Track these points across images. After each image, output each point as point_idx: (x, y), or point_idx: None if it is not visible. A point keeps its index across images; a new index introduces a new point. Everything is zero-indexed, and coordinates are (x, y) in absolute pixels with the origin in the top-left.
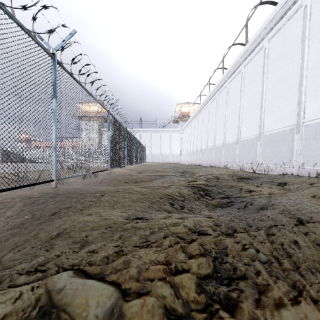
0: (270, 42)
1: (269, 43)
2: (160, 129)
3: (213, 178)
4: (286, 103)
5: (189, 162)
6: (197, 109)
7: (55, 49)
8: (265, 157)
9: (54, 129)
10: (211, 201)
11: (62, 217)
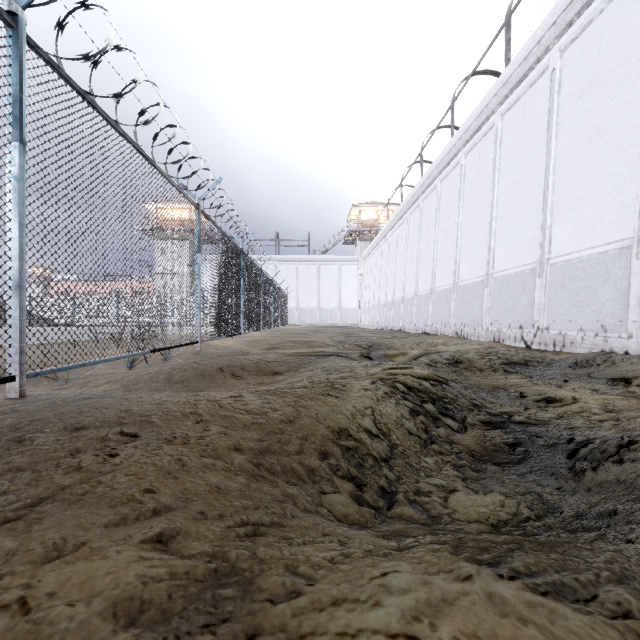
0: (566, 56)
1: (562, 57)
2: (318, 257)
3: (445, 363)
4: (608, 190)
5: (378, 325)
6: (395, 213)
7: (18, 3)
8: (556, 314)
9: (16, 232)
10: (461, 434)
11: None
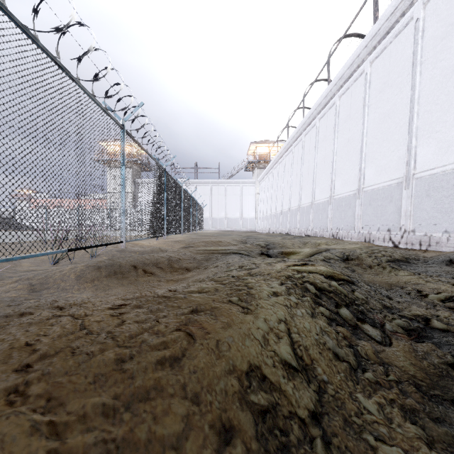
0: (429, 7)
1: (425, 8)
2: (226, 181)
3: (337, 260)
4: None
5: (270, 230)
6: (283, 147)
7: None
8: (421, 219)
9: None
10: (390, 349)
11: None
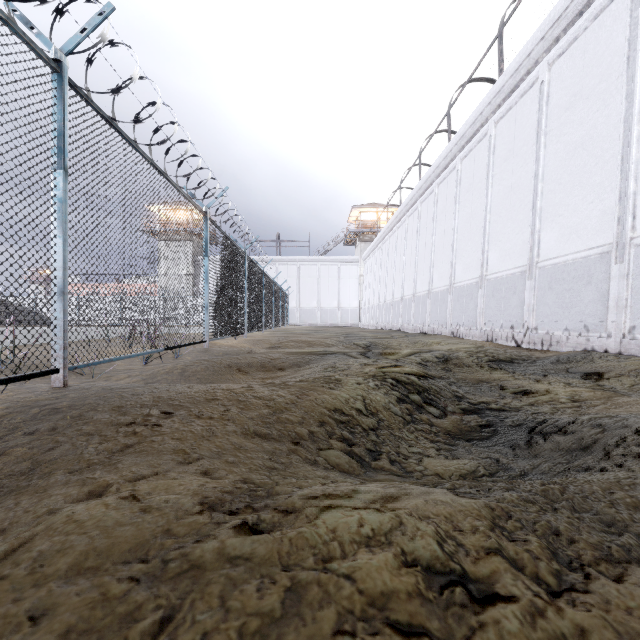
0: (554, 69)
1: (550, 70)
2: (318, 258)
3: (436, 360)
4: (590, 198)
5: (378, 325)
6: (394, 216)
7: (62, 51)
8: (544, 315)
9: (60, 246)
10: (441, 420)
11: (25, 493)
